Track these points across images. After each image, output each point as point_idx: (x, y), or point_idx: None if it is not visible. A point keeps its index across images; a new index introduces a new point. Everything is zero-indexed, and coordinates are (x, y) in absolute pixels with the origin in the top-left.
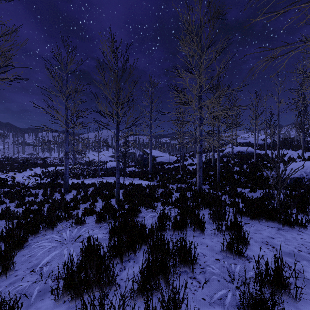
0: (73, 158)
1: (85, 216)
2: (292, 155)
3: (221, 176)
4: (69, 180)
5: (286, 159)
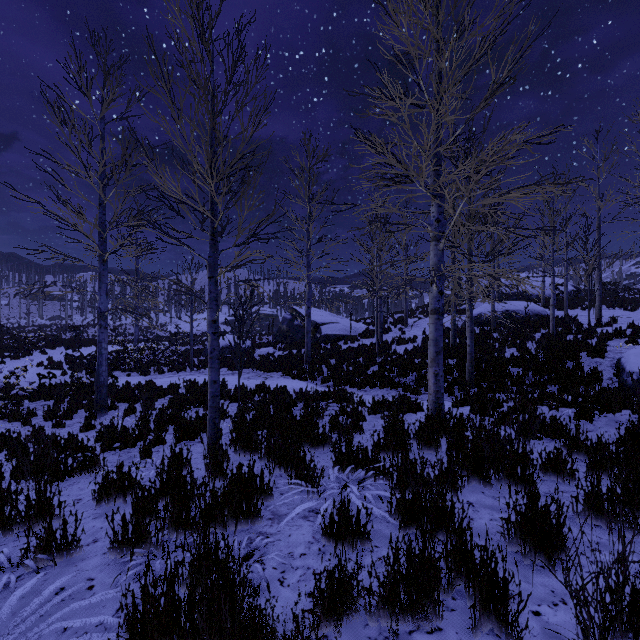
0: (136, 326)
1: (101, 505)
2: (631, 319)
3: (475, 370)
4: (123, 376)
5: (622, 328)
